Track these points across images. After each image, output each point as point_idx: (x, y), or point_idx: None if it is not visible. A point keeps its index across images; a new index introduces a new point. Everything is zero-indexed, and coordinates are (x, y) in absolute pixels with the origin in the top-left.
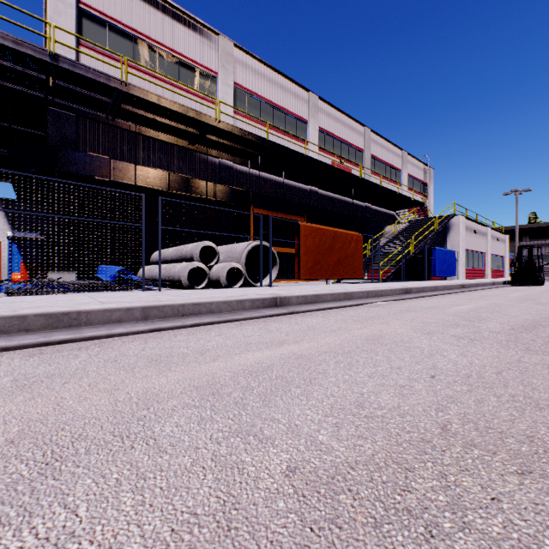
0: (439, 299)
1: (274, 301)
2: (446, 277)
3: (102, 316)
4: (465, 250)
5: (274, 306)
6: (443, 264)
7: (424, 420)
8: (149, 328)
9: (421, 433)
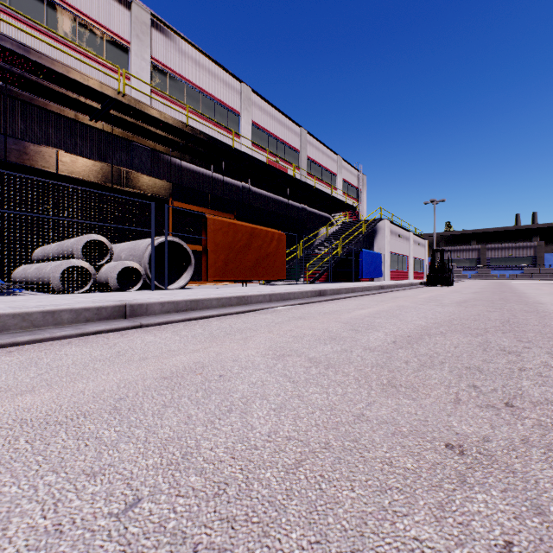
0: (349, 302)
1: (119, 310)
2: (374, 278)
3: None
4: (391, 253)
5: (121, 317)
6: (370, 266)
7: None
8: None
9: None
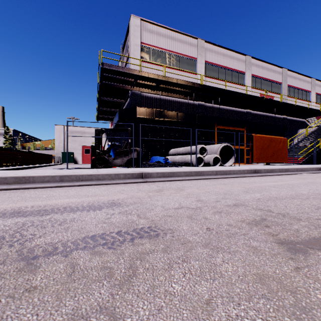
0: None
1: (255, 171)
2: None
3: (206, 173)
4: None
5: (255, 173)
6: None
7: None
8: (223, 177)
9: None
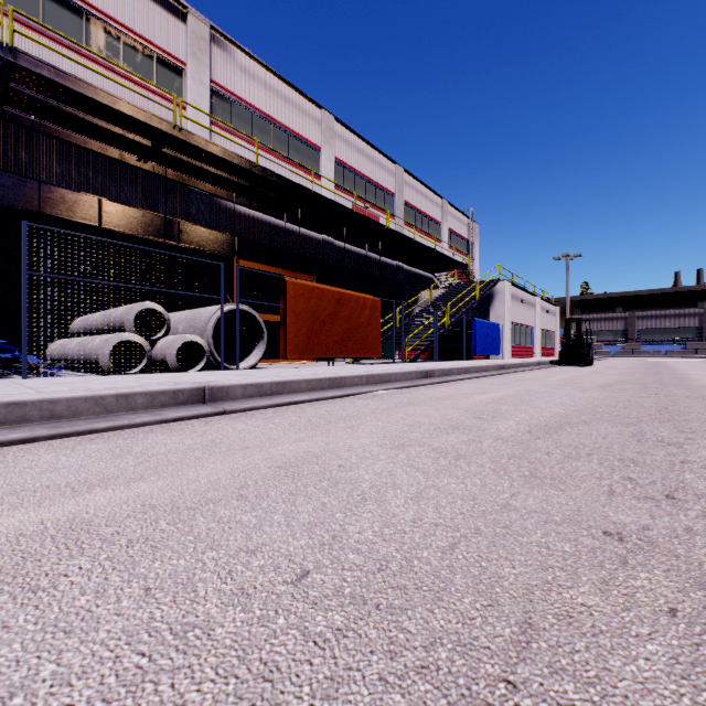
0: (464, 385)
1: (197, 394)
2: (490, 356)
3: None
4: (511, 324)
5: (199, 402)
6: (485, 340)
7: None
8: None
9: None
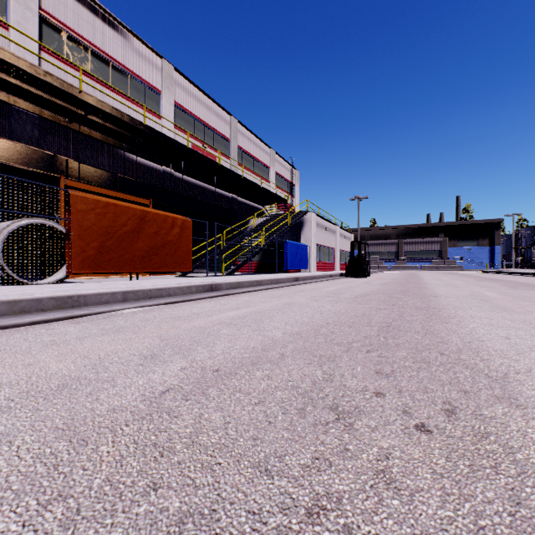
0: (239, 298)
1: None
2: (301, 270)
3: None
4: (317, 245)
5: None
6: (295, 257)
7: None
8: None
9: None
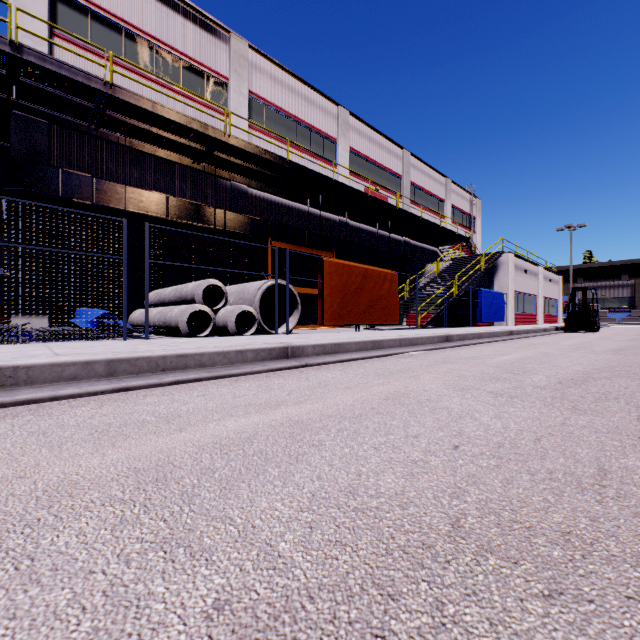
0: (483, 348)
1: (284, 351)
2: (494, 323)
3: (50, 373)
4: (515, 293)
5: (285, 358)
6: (490, 308)
7: (431, 513)
8: (112, 388)
9: (423, 533)
